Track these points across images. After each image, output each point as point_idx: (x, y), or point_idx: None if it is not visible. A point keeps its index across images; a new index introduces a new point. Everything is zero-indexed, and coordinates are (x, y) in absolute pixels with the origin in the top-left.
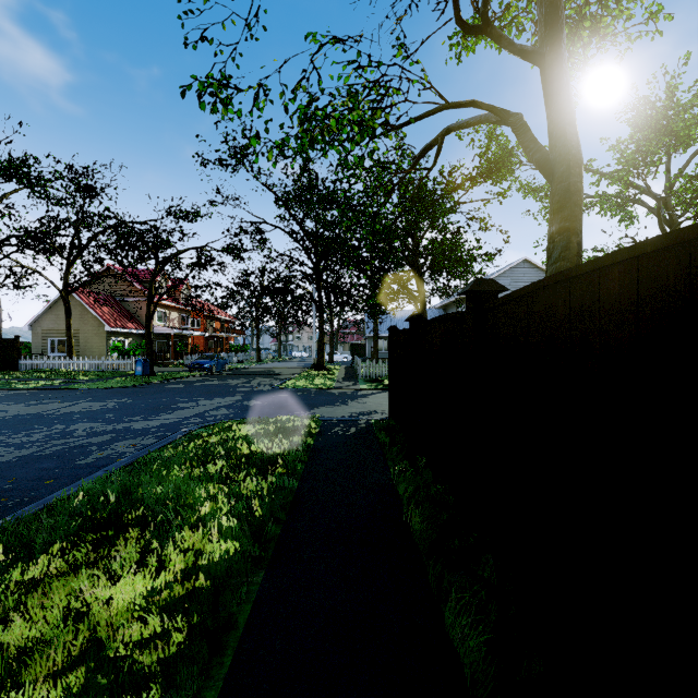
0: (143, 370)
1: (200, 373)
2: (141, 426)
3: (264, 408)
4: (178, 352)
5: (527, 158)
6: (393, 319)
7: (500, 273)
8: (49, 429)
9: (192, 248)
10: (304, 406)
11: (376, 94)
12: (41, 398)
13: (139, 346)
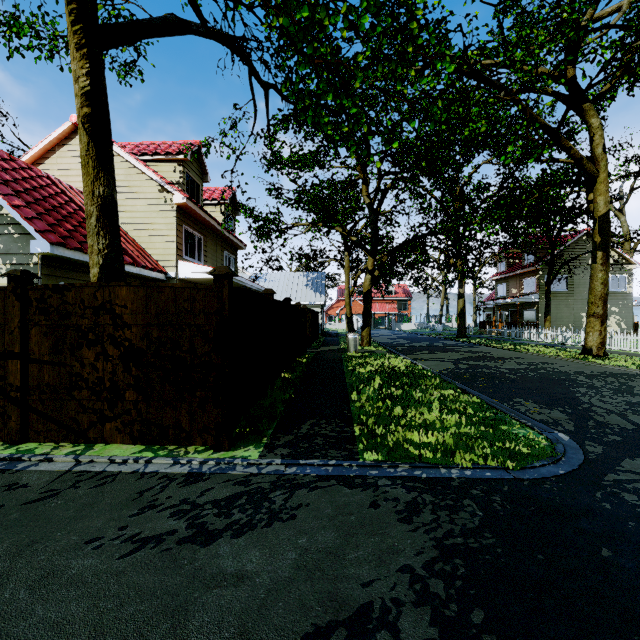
0: None
1: None
2: None
3: None
4: None
5: None
6: None
7: None
8: None
9: None
10: None
11: None
12: None
13: None
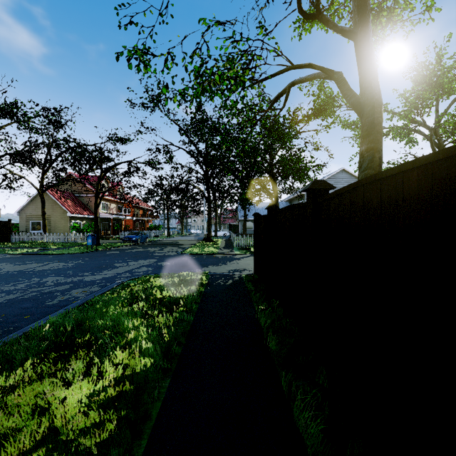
0: (92, 241)
1: (129, 244)
2: (90, 279)
3: (171, 267)
4: (115, 230)
5: (344, 103)
6: (256, 208)
7: (326, 178)
8: (29, 281)
9: (124, 161)
10: (198, 265)
11: (246, 59)
12: (25, 260)
13: (89, 226)
